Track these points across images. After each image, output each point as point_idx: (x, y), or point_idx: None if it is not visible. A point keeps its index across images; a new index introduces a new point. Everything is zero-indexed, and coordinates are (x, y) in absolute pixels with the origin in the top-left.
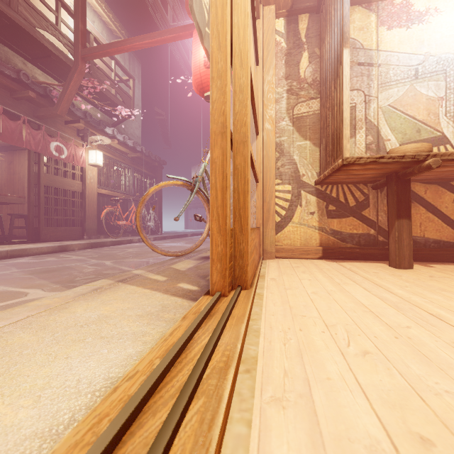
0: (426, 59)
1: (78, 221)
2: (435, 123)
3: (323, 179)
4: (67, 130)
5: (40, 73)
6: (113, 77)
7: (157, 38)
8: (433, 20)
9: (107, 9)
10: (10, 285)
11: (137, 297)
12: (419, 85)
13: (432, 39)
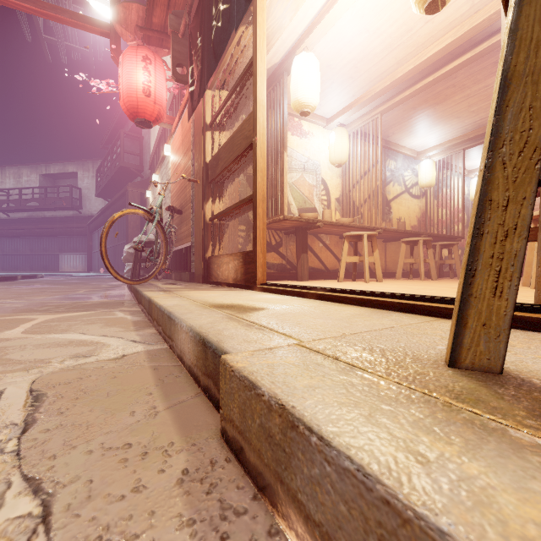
0: (308, 161)
1: None
2: (312, 200)
3: None
4: None
5: None
6: None
7: (49, 12)
8: (311, 139)
9: None
10: None
11: (210, 292)
12: (306, 175)
13: (311, 150)
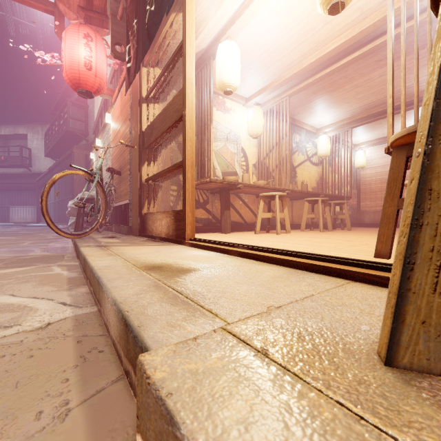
0: (231, 132)
1: None
2: (233, 165)
3: None
4: None
5: None
6: None
7: None
8: (233, 115)
9: None
10: None
11: (144, 247)
12: (228, 144)
13: (232, 123)
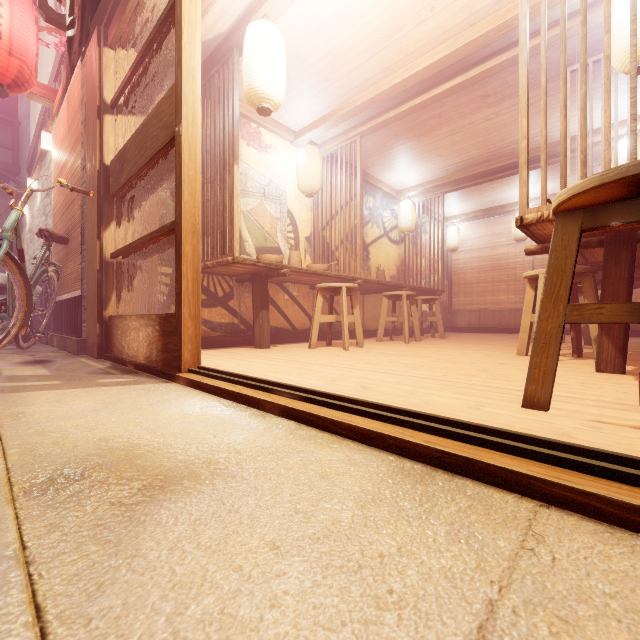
0: (270, 184)
1: None
2: (275, 236)
3: (203, 268)
4: None
5: None
6: None
7: None
8: (274, 156)
9: None
10: None
11: (87, 393)
12: (266, 203)
13: (273, 170)
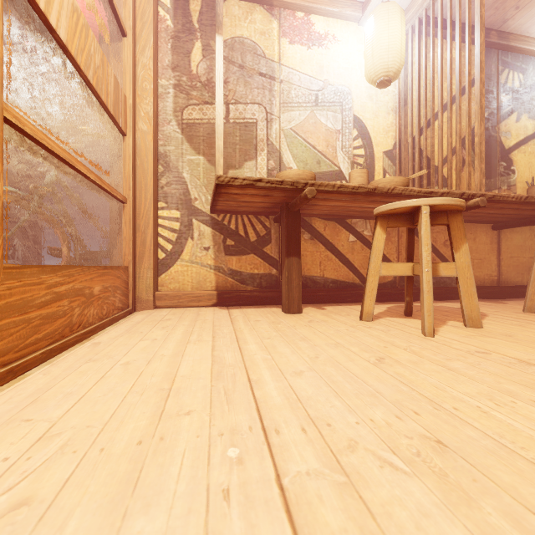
0: (326, 86)
1: None
2: (333, 157)
3: (211, 204)
4: None
5: None
6: None
7: None
8: (332, 48)
9: None
10: None
11: None
12: (319, 113)
13: (330, 67)
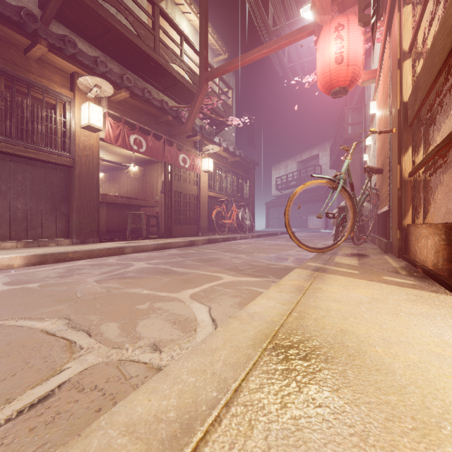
0: None
1: (195, 220)
2: None
3: None
4: (188, 144)
5: (167, 99)
6: (218, 91)
7: (273, 46)
8: None
9: (212, 32)
10: (197, 269)
11: (366, 285)
12: None
13: None
